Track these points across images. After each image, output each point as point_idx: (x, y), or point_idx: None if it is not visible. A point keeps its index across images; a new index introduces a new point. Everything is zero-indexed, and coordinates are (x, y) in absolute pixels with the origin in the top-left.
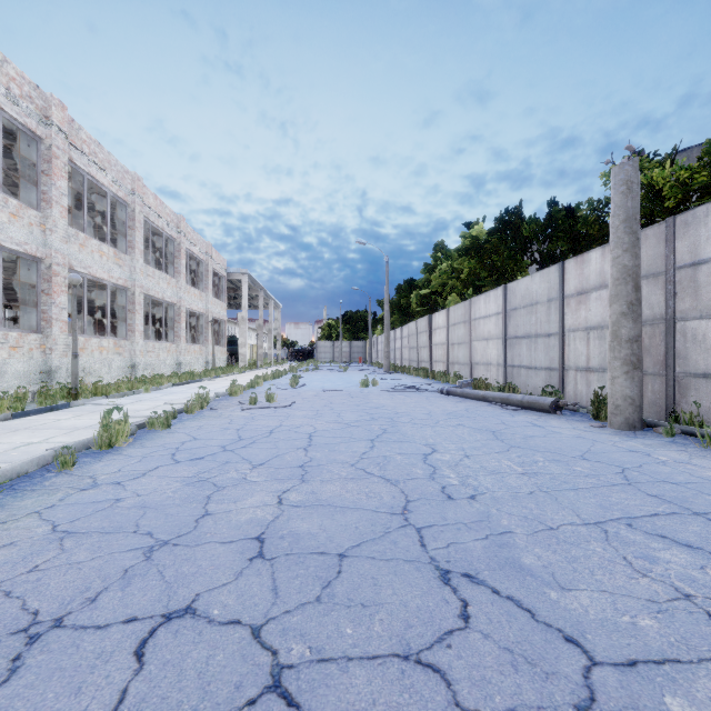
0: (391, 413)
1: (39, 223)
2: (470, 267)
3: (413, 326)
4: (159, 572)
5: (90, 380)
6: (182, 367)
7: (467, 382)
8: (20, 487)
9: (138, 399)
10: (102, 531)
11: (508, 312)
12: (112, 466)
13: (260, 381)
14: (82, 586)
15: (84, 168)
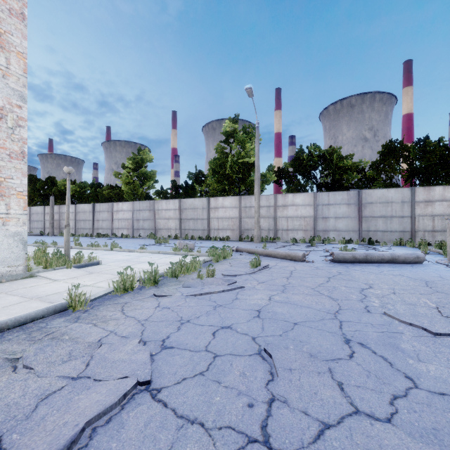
0: None
1: None
2: None
3: None
4: None
5: None
6: None
7: None
8: None
9: None
10: None
11: (31, 214)
12: None
13: None
14: None
15: None
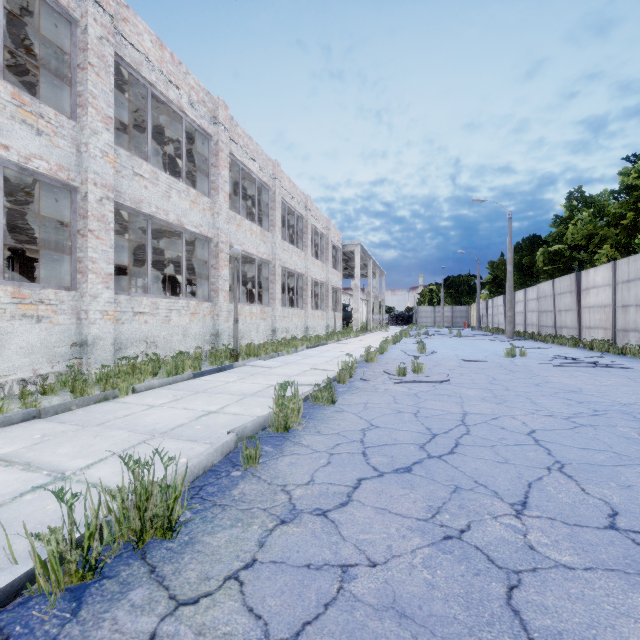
0: (615, 404)
1: (209, 208)
2: (634, 210)
3: (547, 286)
4: None
5: (244, 342)
6: (309, 330)
7: None
8: (208, 495)
9: (284, 361)
10: None
11: None
12: (300, 467)
13: (386, 346)
14: None
15: (240, 159)
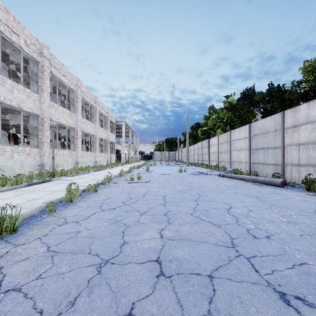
0: (199, 186)
1: (38, 100)
2: (227, 116)
3: (200, 144)
4: (107, 284)
5: (59, 169)
6: (97, 163)
7: (230, 171)
8: (31, 222)
9: (80, 177)
10: (72, 252)
11: (251, 137)
12: (73, 212)
13: (132, 169)
14: (66, 291)
15: (57, 75)
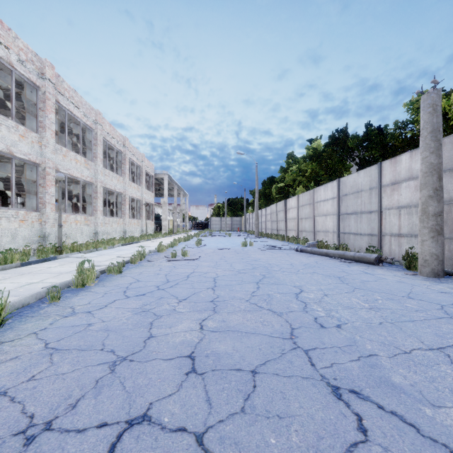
0: (266, 264)
1: (38, 141)
2: (312, 168)
3: (274, 207)
4: (121, 383)
5: (69, 241)
6: (127, 233)
7: (312, 244)
8: (24, 314)
9: (99, 254)
10: (79, 348)
11: (340, 197)
12: (85, 299)
13: (176, 242)
14: (66, 393)
15: (66, 106)
